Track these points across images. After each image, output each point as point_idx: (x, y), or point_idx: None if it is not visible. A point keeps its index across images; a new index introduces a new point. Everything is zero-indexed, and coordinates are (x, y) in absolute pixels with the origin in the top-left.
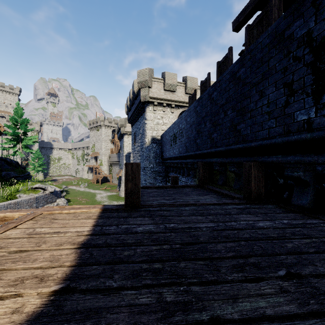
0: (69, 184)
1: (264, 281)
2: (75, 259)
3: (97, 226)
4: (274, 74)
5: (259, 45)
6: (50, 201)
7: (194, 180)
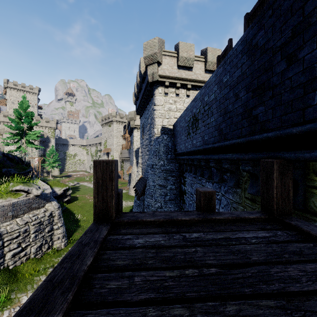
0: (81, 180)
1: None
2: None
3: None
4: None
5: None
6: (35, 206)
7: (235, 190)
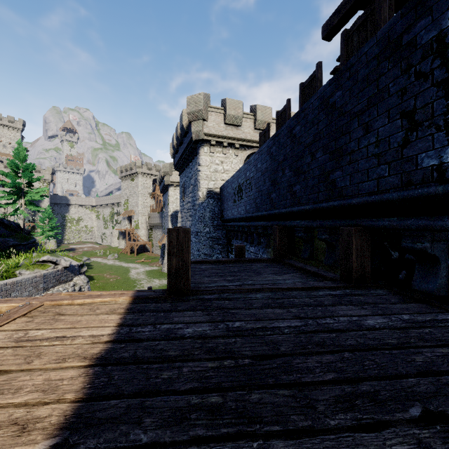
0: (92, 255)
1: (390, 429)
2: (84, 387)
3: (123, 327)
4: (387, 99)
5: (364, 57)
6: (64, 280)
7: (268, 250)
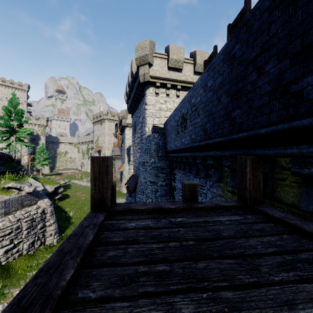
0: (72, 178)
1: None
2: None
3: None
4: None
5: None
6: (28, 203)
7: (218, 184)
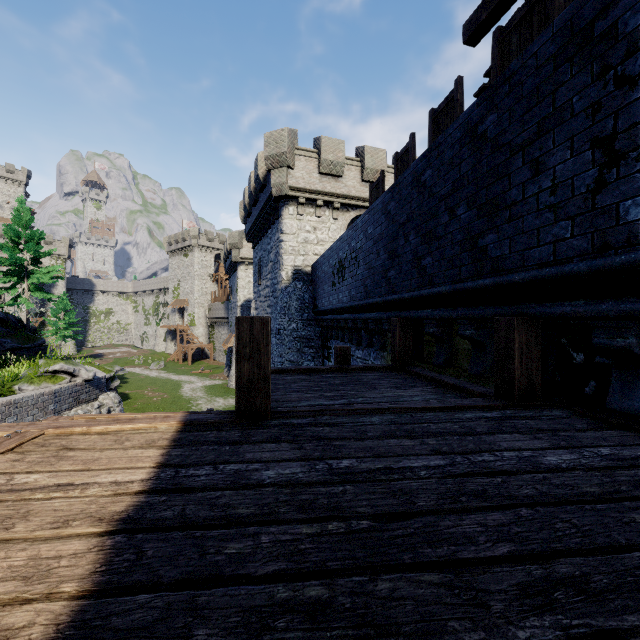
0: (127, 364)
1: None
2: (95, 572)
3: (166, 468)
4: (569, 121)
5: (532, 60)
6: (85, 398)
7: (382, 354)
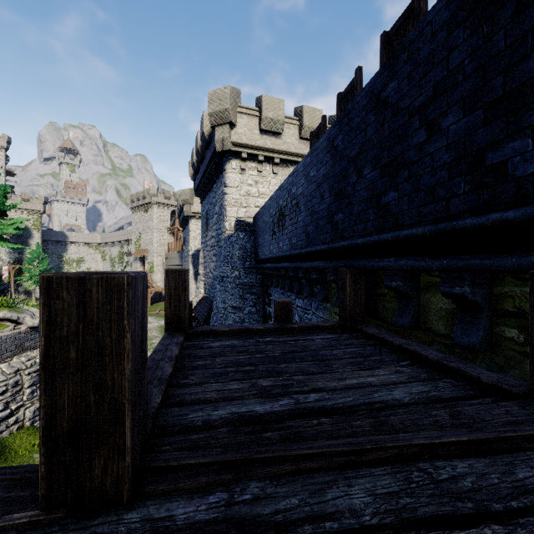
0: None
1: None
2: None
3: None
4: None
5: None
6: (30, 345)
7: (325, 305)
